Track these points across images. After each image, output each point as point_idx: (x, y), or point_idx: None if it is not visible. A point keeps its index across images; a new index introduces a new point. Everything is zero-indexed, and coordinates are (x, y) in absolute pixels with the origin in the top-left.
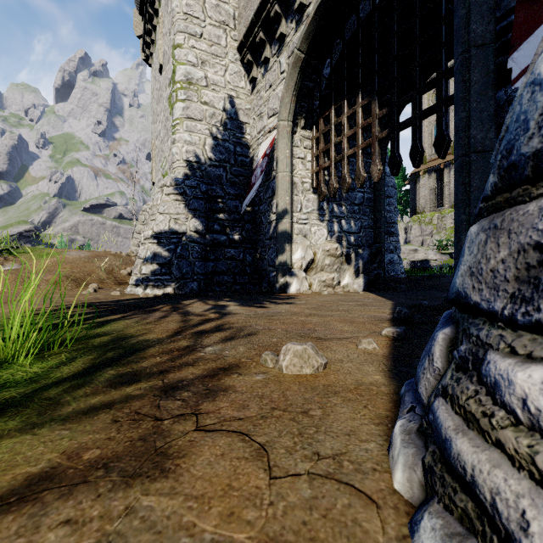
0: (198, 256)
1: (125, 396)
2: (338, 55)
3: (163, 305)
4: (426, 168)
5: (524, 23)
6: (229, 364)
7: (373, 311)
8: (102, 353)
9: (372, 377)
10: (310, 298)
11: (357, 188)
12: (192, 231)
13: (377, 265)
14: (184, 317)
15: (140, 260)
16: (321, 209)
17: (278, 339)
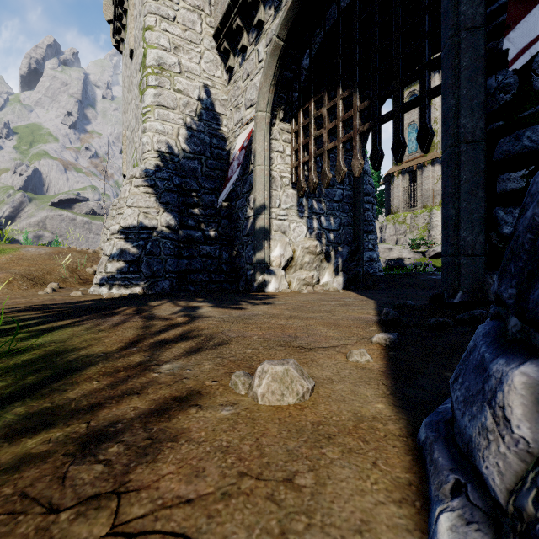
0: (171, 253)
1: (20, 457)
2: (318, 45)
3: (126, 306)
4: (400, 169)
5: (521, 1)
6: (188, 390)
7: (357, 312)
8: (21, 377)
9: (372, 405)
10: (290, 297)
11: (337, 185)
12: (163, 226)
13: (356, 263)
14: (146, 322)
15: (105, 256)
16: (301, 205)
17: (254, 350)
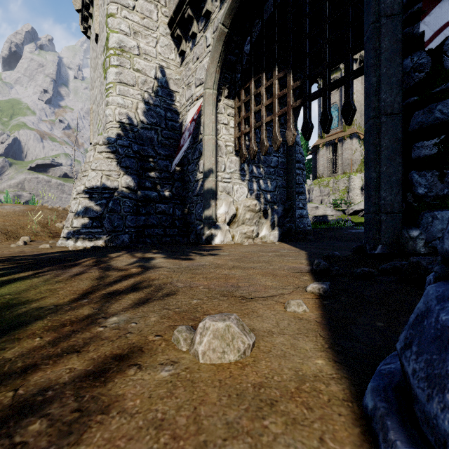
0: (130, 210)
1: None
2: (258, 33)
3: (87, 258)
4: (324, 142)
5: None
6: (130, 347)
7: (291, 262)
8: None
9: (313, 361)
10: (233, 249)
11: (273, 153)
12: (123, 187)
13: (289, 219)
14: (103, 273)
15: (72, 213)
16: (243, 169)
17: (199, 301)
